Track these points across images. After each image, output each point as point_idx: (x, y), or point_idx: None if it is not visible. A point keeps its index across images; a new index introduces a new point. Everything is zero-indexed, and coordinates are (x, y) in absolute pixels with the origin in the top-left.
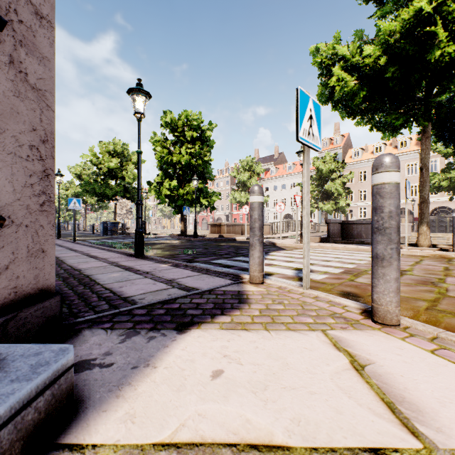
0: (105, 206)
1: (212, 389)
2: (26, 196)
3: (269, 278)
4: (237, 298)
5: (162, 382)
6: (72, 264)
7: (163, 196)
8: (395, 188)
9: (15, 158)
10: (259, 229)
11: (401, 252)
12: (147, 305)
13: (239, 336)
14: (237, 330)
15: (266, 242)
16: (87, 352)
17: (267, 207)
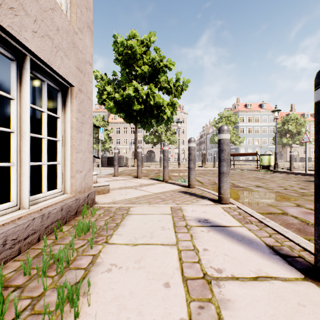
0: None
1: None
2: None
3: None
4: None
5: None
6: None
7: None
8: (117, 153)
9: None
10: None
11: (128, 169)
12: None
13: None
14: None
15: None
16: None
17: None
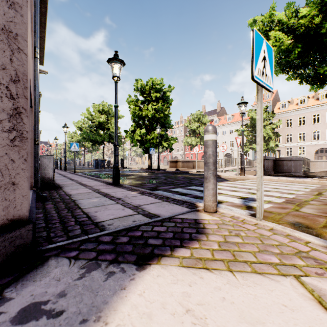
0: (97, 148)
1: None
2: None
3: (219, 206)
4: (194, 228)
5: None
6: (67, 190)
7: (135, 141)
8: None
9: None
10: (213, 164)
11: None
12: (113, 231)
13: (201, 278)
14: (198, 270)
15: None
16: (43, 290)
17: None
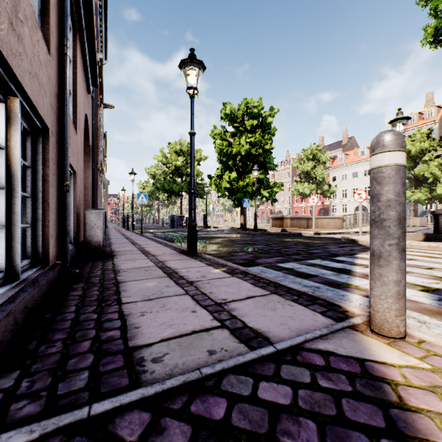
0: (174, 202)
1: None
2: None
3: None
4: (373, 402)
5: None
6: (118, 261)
7: (222, 189)
8: None
9: None
10: (397, 224)
11: None
12: (156, 393)
13: None
14: None
15: (342, 239)
16: None
17: (334, 198)
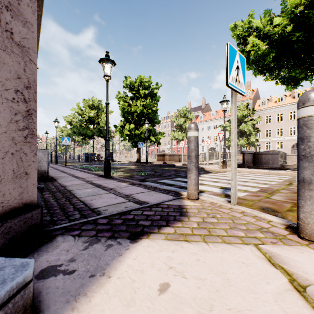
0: (87, 142)
1: (160, 306)
2: (12, 130)
3: (201, 194)
4: (178, 212)
5: (114, 294)
6: (61, 182)
7: (124, 135)
8: None
9: (1, 99)
10: (195, 157)
11: None
12: (108, 215)
13: (182, 247)
14: (179, 241)
15: None
16: (56, 257)
17: None
